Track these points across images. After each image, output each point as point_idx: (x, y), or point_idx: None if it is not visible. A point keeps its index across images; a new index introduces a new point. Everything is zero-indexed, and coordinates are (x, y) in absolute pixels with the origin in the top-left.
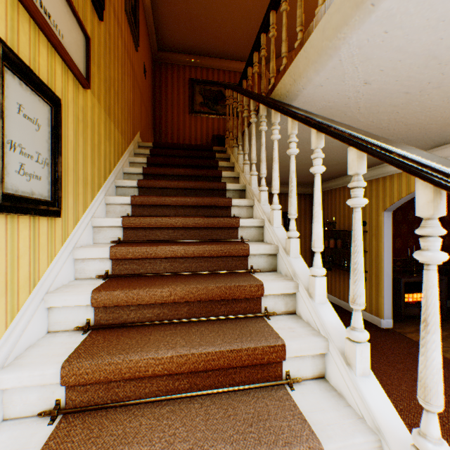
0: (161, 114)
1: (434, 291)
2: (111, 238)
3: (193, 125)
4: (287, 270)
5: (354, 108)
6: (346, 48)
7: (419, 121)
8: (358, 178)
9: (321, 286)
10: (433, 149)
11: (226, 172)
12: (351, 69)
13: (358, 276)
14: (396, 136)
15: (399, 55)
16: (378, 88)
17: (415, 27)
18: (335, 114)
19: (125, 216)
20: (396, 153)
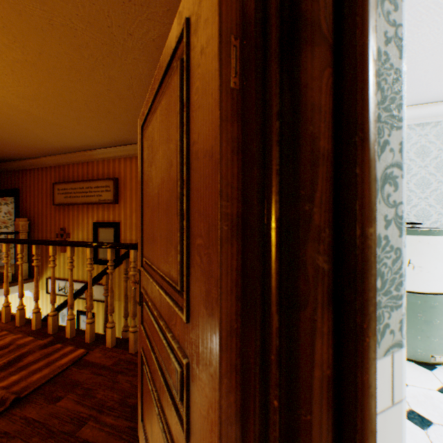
0: None
1: None
2: None
3: None
4: None
5: None
6: None
7: None
8: None
9: None
10: None
11: None
12: None
13: None
14: None
15: None
16: None
17: None
18: None
19: None
20: None
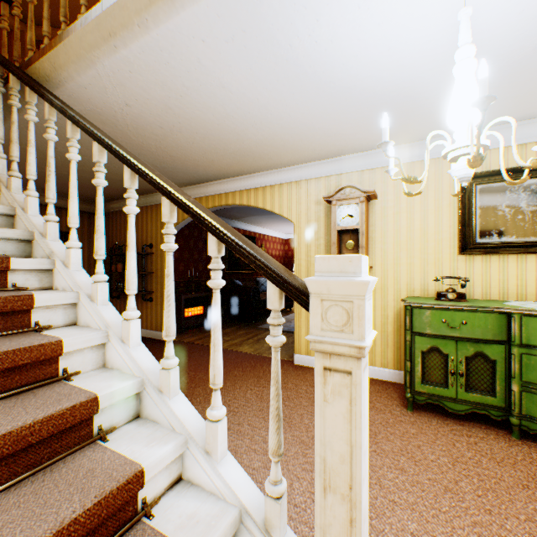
0: None
1: (133, 229)
2: None
3: None
4: (44, 253)
5: (124, 124)
6: (102, 67)
7: (179, 156)
8: (101, 165)
9: (78, 256)
10: (198, 185)
11: None
12: (111, 86)
13: (101, 235)
14: (167, 165)
15: (147, 94)
16: (139, 114)
17: (151, 80)
18: (107, 123)
19: None
20: (115, 148)
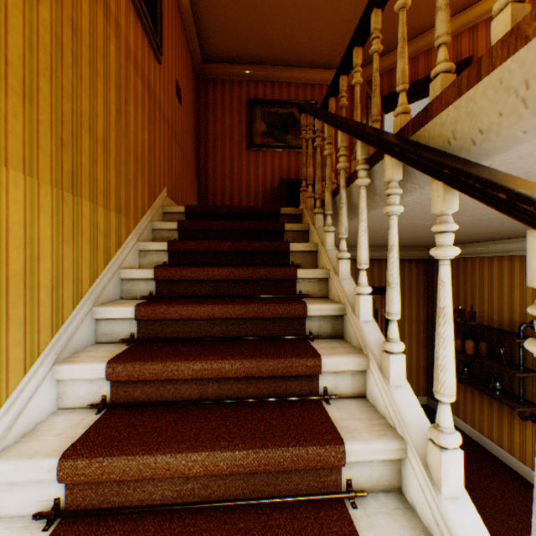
0: (207, 151)
1: None
2: (38, 500)
3: (251, 164)
4: None
5: None
6: None
7: None
8: None
9: None
10: None
11: (303, 270)
12: None
13: None
14: None
15: None
16: None
17: None
18: None
19: (67, 455)
20: None
